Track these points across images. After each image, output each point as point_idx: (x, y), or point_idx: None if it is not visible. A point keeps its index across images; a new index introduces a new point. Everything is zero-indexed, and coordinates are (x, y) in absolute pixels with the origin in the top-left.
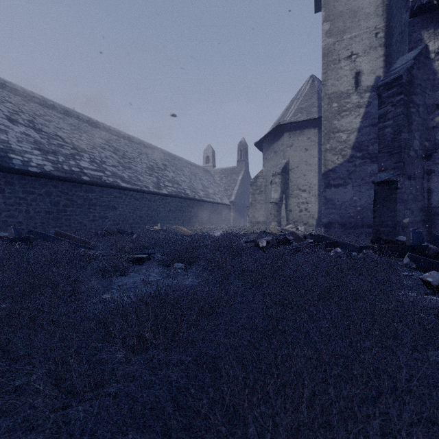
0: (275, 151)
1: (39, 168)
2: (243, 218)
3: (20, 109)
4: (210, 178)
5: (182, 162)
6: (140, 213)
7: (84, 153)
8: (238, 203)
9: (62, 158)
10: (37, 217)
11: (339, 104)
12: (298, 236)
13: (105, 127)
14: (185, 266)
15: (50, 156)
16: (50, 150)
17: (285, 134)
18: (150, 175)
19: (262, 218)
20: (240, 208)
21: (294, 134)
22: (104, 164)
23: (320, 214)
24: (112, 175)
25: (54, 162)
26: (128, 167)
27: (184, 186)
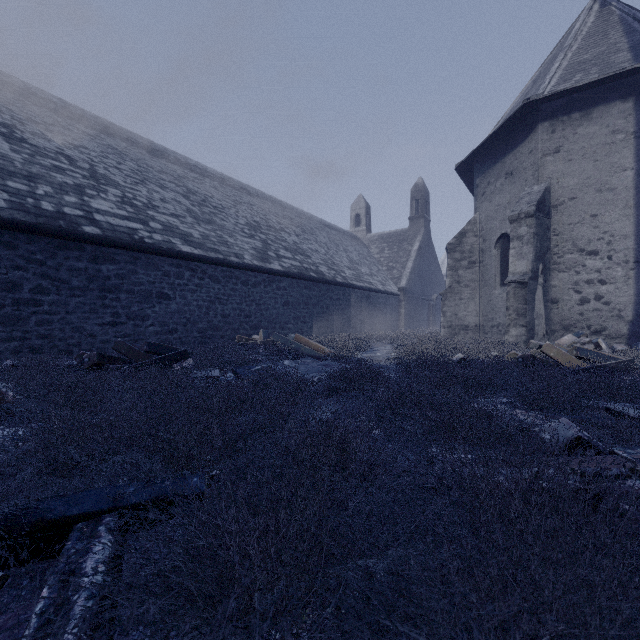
0: (509, 173)
1: None
2: (420, 318)
3: None
4: (362, 249)
5: (314, 223)
6: (225, 309)
7: (110, 188)
8: (413, 291)
9: (45, 189)
10: None
11: None
12: None
13: (178, 158)
14: None
15: (15, 181)
16: (22, 172)
17: (539, 127)
18: (250, 237)
19: (474, 318)
20: (416, 300)
21: (565, 121)
22: (153, 209)
23: None
24: (163, 230)
25: (19, 193)
26: (207, 220)
27: (315, 259)
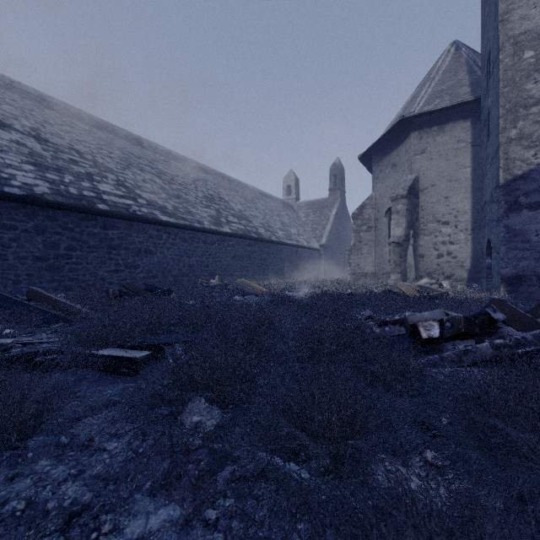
0: (393, 164)
1: (24, 189)
2: (337, 268)
3: (24, 114)
4: (292, 213)
5: (254, 193)
6: (190, 261)
7: (108, 174)
8: (331, 247)
9: (69, 178)
10: (20, 265)
11: (539, 51)
12: (517, 312)
13: (150, 145)
14: (218, 416)
15: (50, 173)
16: (53, 166)
17: (411, 135)
18: (207, 207)
19: (371, 268)
20: (334, 254)
21: (428, 132)
22: (138, 189)
23: (476, 261)
24: (147, 205)
25: (55, 182)
26: (175, 195)
27: (255, 223)
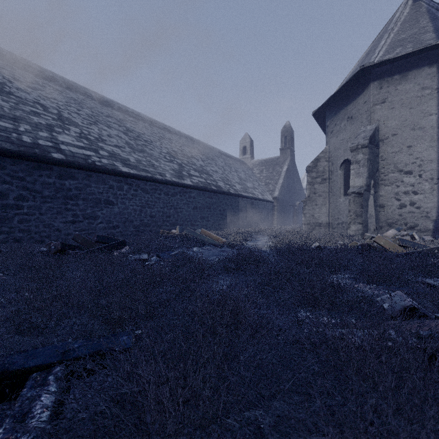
0: (350, 117)
1: None
2: (288, 218)
3: None
4: (247, 170)
5: (214, 152)
6: (152, 211)
7: (72, 127)
8: (283, 199)
9: (25, 127)
10: None
11: None
12: None
13: (120, 107)
14: None
15: (4, 121)
16: (9, 115)
17: (371, 85)
18: (170, 162)
19: (325, 218)
20: (285, 205)
21: (389, 81)
22: (102, 142)
23: None
24: (108, 156)
25: (6, 129)
26: (140, 150)
27: (215, 177)
